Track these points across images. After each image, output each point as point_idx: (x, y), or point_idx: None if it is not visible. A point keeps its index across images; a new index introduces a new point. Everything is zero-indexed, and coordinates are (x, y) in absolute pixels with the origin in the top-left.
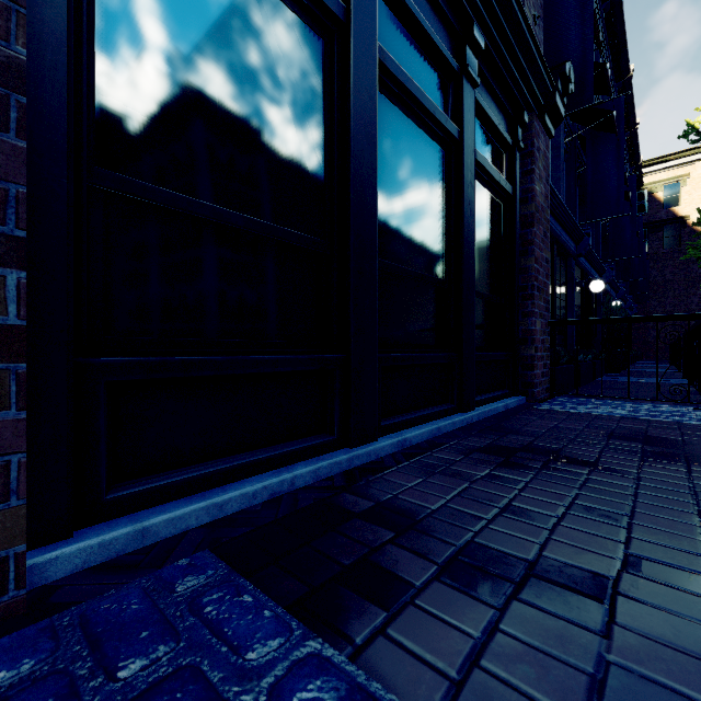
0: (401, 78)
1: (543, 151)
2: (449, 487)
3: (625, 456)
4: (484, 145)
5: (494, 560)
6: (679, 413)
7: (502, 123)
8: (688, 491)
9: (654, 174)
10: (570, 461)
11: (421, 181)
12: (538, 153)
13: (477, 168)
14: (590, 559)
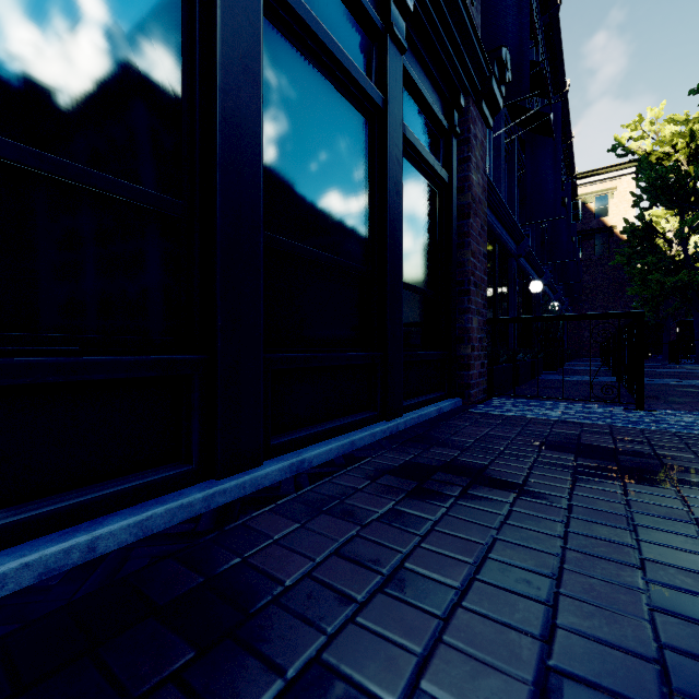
0: (302, 13)
1: (481, 140)
2: (333, 536)
3: (557, 471)
4: (417, 124)
5: (343, 698)
6: (611, 414)
7: (437, 103)
8: (625, 522)
9: (587, 186)
10: (495, 482)
11: (335, 149)
12: (475, 141)
13: (407, 146)
14: (495, 679)
